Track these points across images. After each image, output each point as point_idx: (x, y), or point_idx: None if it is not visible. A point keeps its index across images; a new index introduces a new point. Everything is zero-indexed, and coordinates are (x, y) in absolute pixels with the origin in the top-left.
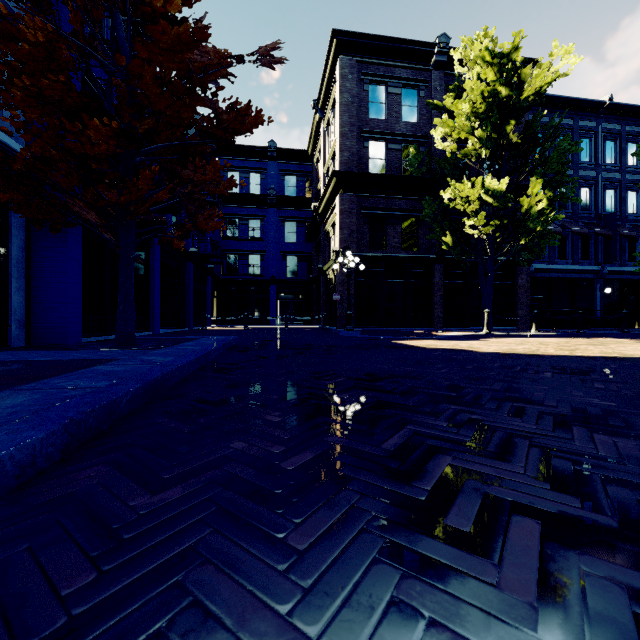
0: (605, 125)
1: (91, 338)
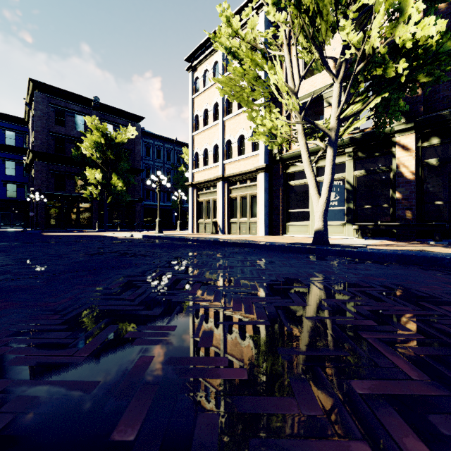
0: (177, 148)
1: None
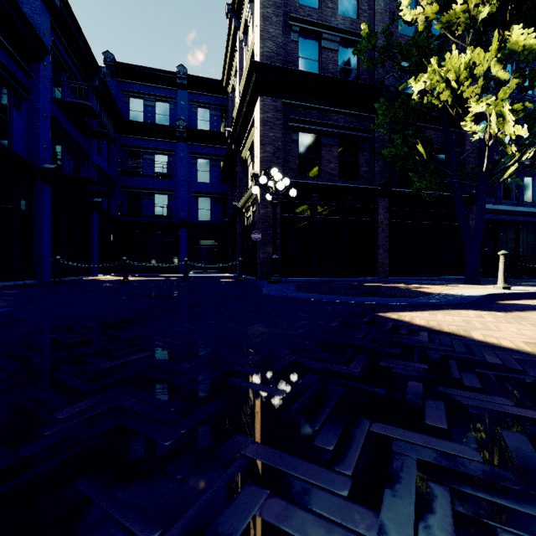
0: None
1: None
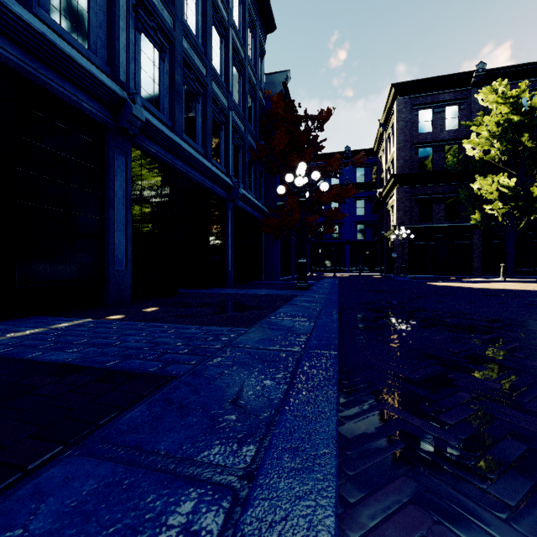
0: None
1: (280, 278)
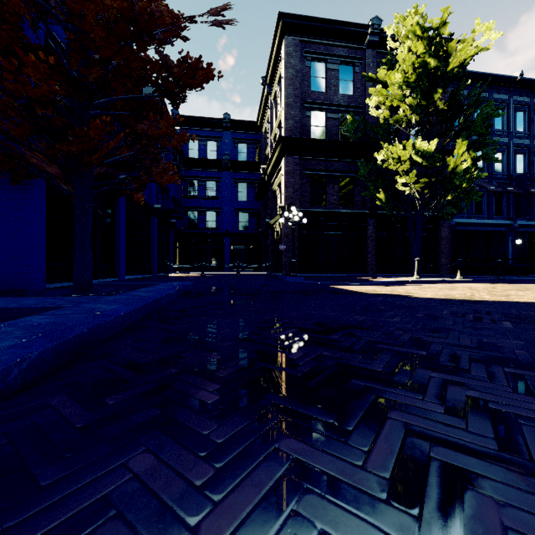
0: (516, 98)
1: (56, 284)
